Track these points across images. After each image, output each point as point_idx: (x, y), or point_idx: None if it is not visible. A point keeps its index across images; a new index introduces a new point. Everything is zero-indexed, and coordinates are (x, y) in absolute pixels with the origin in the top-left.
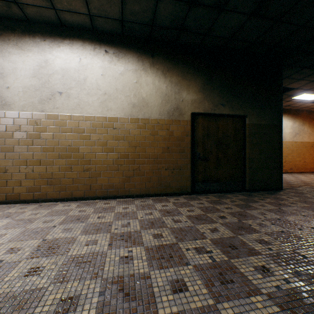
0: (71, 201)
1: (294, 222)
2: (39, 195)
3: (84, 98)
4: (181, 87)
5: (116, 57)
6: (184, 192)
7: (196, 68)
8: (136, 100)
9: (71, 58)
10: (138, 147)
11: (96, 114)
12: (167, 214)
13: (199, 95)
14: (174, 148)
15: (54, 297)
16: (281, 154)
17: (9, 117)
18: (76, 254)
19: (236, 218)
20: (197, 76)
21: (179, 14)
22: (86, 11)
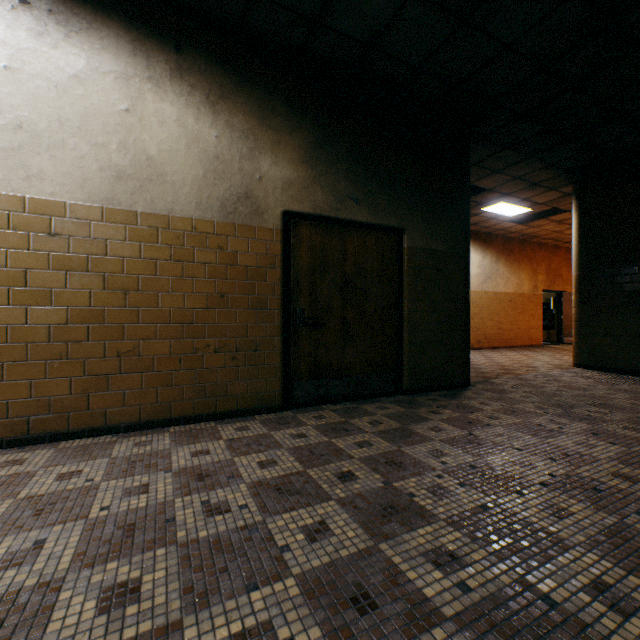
0: None
1: (504, 472)
2: None
3: None
4: (257, 145)
5: (58, 24)
6: (265, 405)
7: (296, 106)
8: (126, 161)
9: None
10: (133, 291)
11: None
12: (195, 483)
13: (303, 171)
14: (239, 296)
15: None
16: (468, 313)
17: None
18: None
19: (380, 474)
20: (299, 125)
21: None
22: None
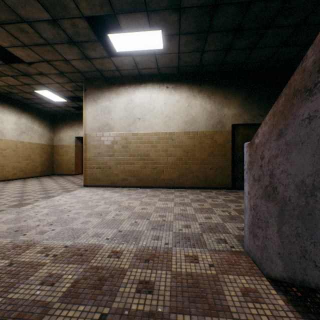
0: (145, 188)
1: None
2: (128, 183)
3: (153, 120)
4: (223, 105)
5: (173, 90)
6: (225, 187)
7: (236, 89)
8: (187, 119)
9: (145, 95)
10: (189, 152)
11: (160, 131)
12: (208, 197)
13: (239, 110)
14: (217, 153)
15: (156, 214)
16: None
17: (112, 136)
18: (159, 206)
19: None
20: (237, 95)
21: (219, 57)
22: (155, 67)
